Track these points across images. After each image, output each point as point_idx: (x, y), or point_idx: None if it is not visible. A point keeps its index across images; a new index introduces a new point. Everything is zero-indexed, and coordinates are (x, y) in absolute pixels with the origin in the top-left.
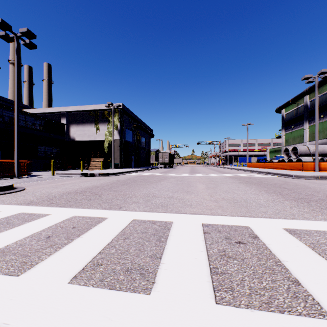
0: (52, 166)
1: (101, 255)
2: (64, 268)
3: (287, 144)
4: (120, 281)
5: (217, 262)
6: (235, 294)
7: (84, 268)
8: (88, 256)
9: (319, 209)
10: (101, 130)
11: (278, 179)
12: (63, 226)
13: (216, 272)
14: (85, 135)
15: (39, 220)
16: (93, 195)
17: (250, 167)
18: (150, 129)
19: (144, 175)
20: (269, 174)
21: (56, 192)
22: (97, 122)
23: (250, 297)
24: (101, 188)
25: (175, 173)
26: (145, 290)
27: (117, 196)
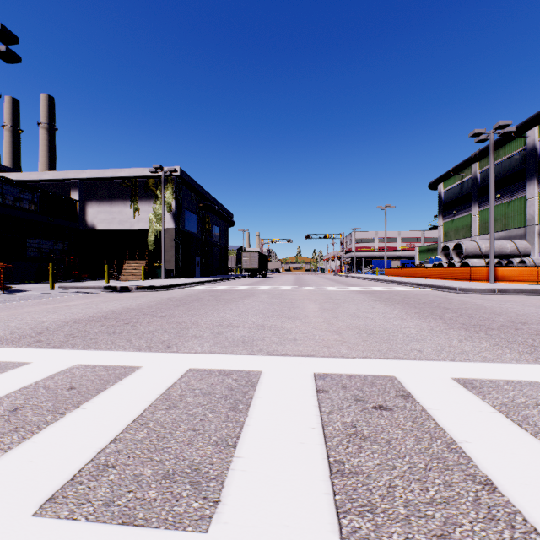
0: (51, 274)
1: (116, 444)
2: (32, 479)
3: (447, 240)
4: (147, 504)
5: (343, 450)
6: (378, 519)
7: (76, 476)
8: (89, 449)
9: (505, 342)
10: (142, 212)
11: (434, 294)
12: (51, 386)
13: (341, 471)
14: (113, 221)
15: (3, 375)
16: (121, 326)
17: (390, 276)
18: (228, 212)
19: (216, 289)
20: (420, 287)
21: (52, 320)
22: (135, 198)
23: (408, 525)
24: (138, 313)
25: (269, 286)
26: (199, 522)
27: (165, 327)
